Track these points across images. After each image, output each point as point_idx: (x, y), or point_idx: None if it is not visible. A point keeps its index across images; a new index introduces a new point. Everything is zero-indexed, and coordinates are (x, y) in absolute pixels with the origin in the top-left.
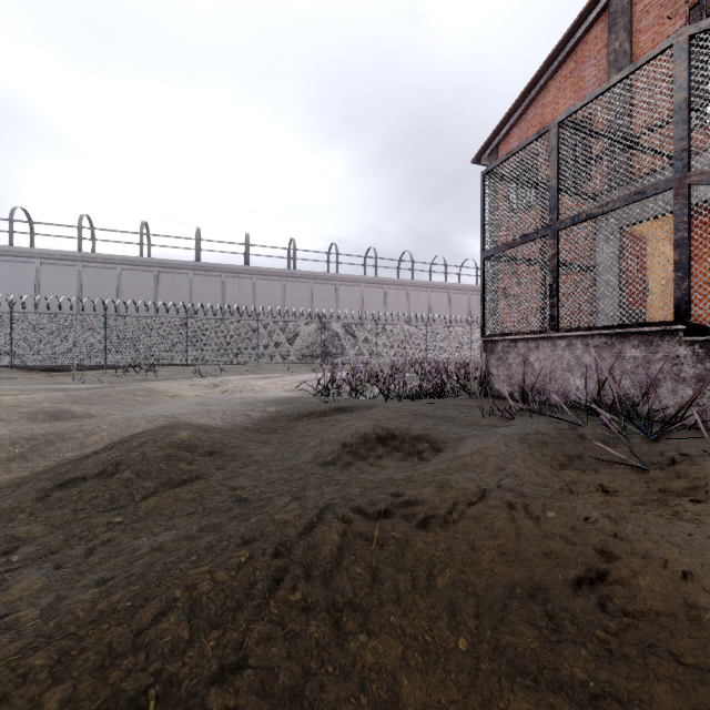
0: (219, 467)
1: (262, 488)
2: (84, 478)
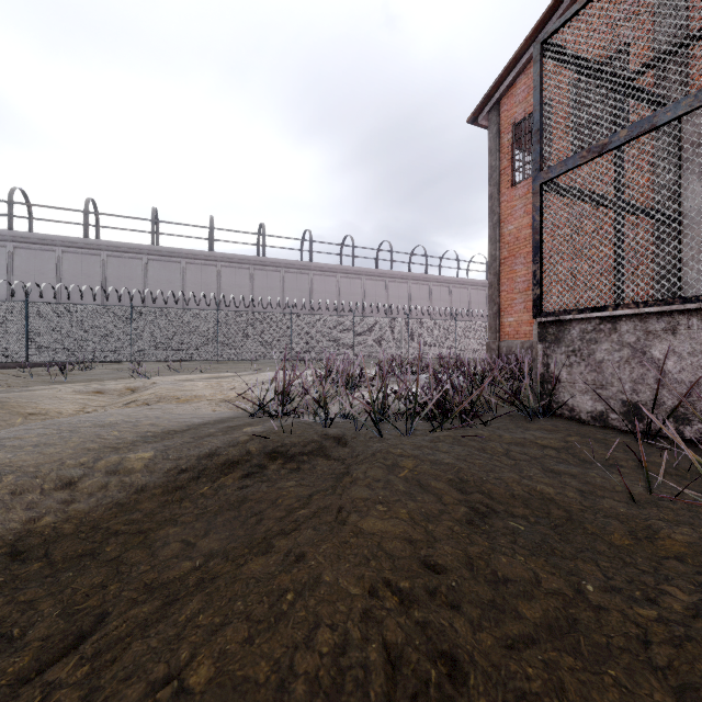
0: None
1: None
2: None
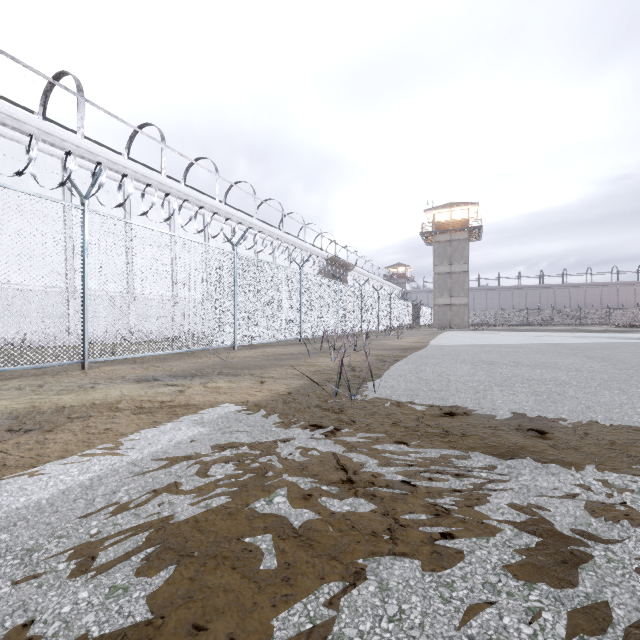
0: None
1: None
2: None
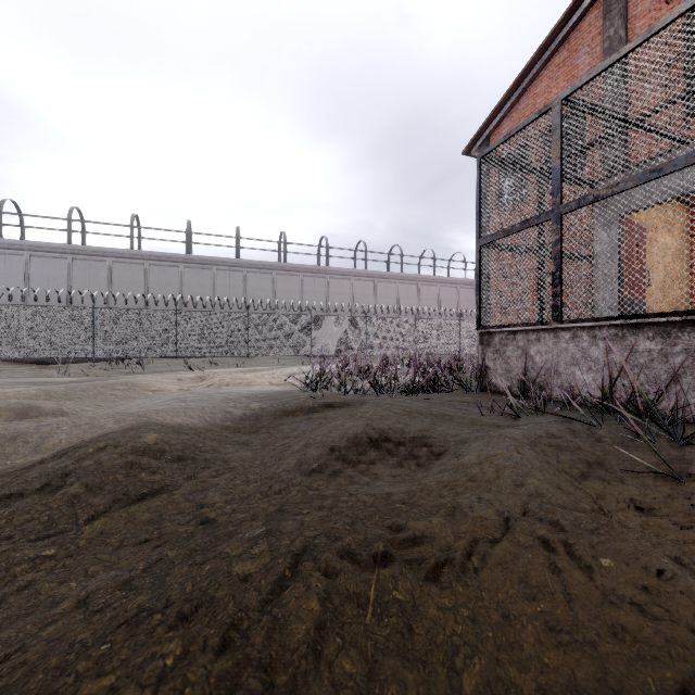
0: (188, 476)
1: (234, 505)
2: (21, 495)
